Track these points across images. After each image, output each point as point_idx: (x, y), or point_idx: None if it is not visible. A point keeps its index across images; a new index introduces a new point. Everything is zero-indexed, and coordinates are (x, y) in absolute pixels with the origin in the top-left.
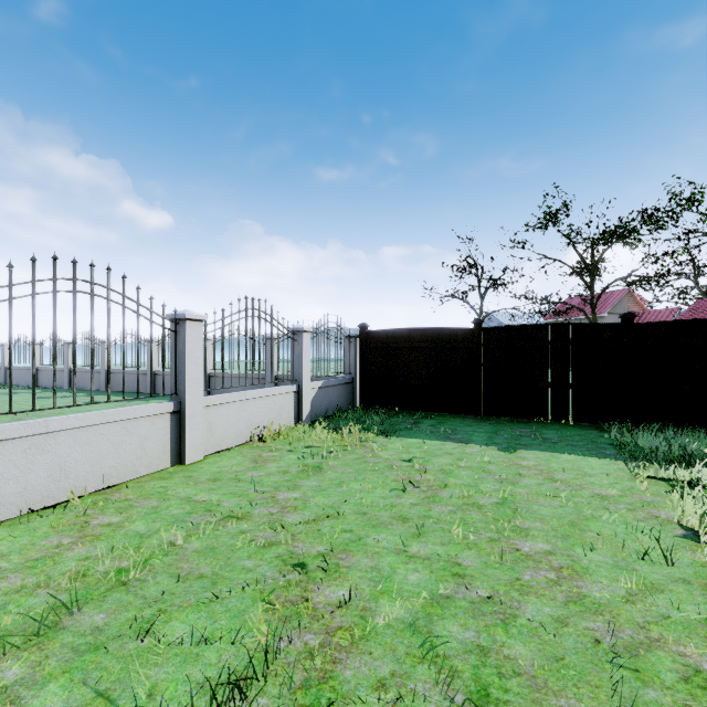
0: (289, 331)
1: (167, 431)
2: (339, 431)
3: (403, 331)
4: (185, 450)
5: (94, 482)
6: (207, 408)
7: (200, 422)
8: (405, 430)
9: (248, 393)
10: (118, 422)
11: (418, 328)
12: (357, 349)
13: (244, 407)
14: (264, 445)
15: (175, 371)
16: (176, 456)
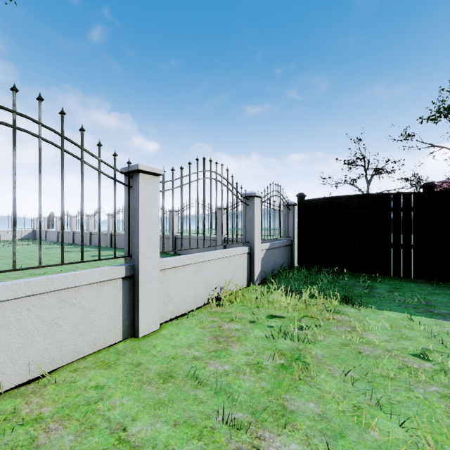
0: (242, 196)
1: (118, 299)
2: (302, 298)
3: (341, 199)
4: (138, 320)
5: (14, 373)
6: (164, 271)
7: (156, 288)
8: (366, 296)
9: (205, 255)
10: (52, 292)
11: (357, 195)
12: (295, 216)
13: (202, 268)
14: (222, 311)
15: (128, 231)
16: (128, 327)
